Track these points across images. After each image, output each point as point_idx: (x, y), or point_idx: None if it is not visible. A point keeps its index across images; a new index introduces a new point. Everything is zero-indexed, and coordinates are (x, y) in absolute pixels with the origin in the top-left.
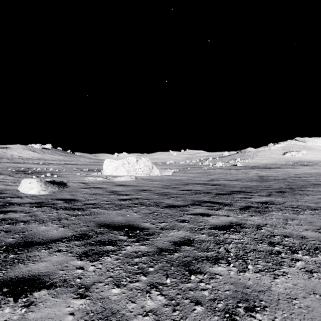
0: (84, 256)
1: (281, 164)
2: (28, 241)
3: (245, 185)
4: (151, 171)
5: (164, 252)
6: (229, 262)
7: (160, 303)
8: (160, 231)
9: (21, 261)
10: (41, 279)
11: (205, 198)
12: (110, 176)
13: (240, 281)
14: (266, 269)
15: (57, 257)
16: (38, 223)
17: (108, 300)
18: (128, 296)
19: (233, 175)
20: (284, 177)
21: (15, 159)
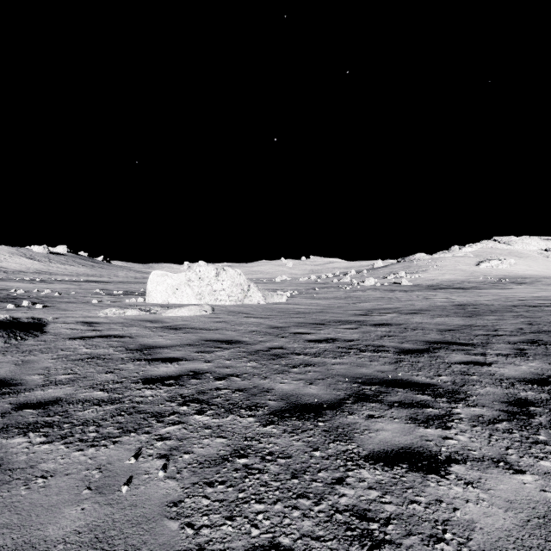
0: None
1: (477, 282)
2: None
3: (442, 325)
4: (245, 296)
5: None
6: None
7: None
8: None
9: None
10: None
11: (380, 367)
12: (158, 307)
13: None
14: None
15: None
16: None
17: None
18: None
19: (405, 303)
20: (505, 306)
21: None
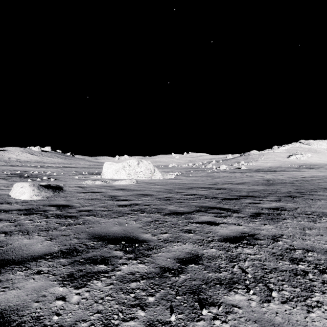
0: (68, 279)
1: (286, 167)
2: (4, 259)
3: (251, 189)
4: (153, 175)
5: (167, 272)
6: (248, 286)
7: None
8: (162, 244)
9: None
10: (7, 316)
11: (211, 203)
12: (110, 180)
13: (266, 317)
14: (294, 297)
15: (34, 281)
16: (22, 235)
17: None
18: None
19: (238, 179)
20: (291, 180)
21: (12, 162)
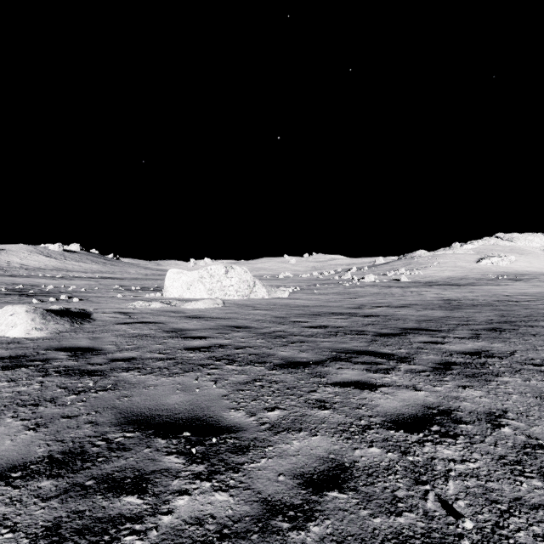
0: (43, 543)
1: (475, 279)
2: None
3: (423, 317)
4: (251, 291)
5: (280, 517)
6: None
7: None
8: (267, 437)
9: None
10: None
11: (357, 344)
12: (177, 300)
13: None
14: None
15: None
16: None
17: None
18: None
19: (397, 298)
20: (488, 301)
21: (13, 270)
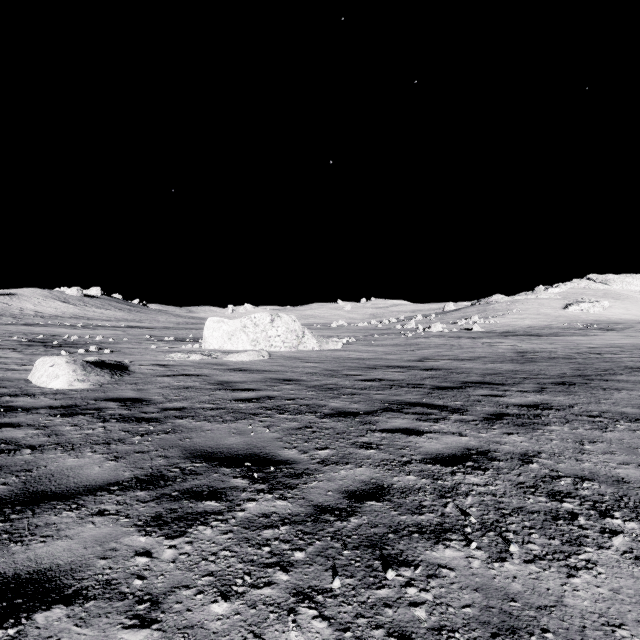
0: (153, 524)
1: (560, 328)
2: (37, 491)
3: (490, 370)
4: (300, 342)
5: (328, 514)
6: (469, 537)
7: (318, 638)
8: (318, 468)
9: (16, 536)
10: (56, 579)
11: (412, 396)
12: (218, 352)
13: (495, 583)
14: (548, 554)
15: (95, 527)
16: (63, 452)
17: (202, 631)
18: (246, 622)
19: (465, 350)
20: (567, 353)
21: (27, 318)
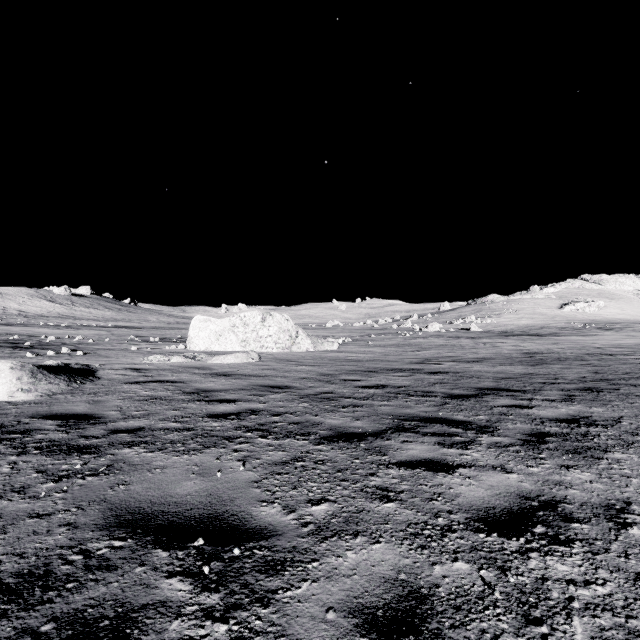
0: None
1: (558, 328)
2: None
3: (501, 374)
4: (293, 343)
5: None
6: None
7: None
8: (311, 546)
9: None
10: None
11: (424, 408)
12: (203, 354)
13: None
14: None
15: None
16: None
17: None
18: None
19: (468, 351)
20: (577, 354)
21: (10, 317)
